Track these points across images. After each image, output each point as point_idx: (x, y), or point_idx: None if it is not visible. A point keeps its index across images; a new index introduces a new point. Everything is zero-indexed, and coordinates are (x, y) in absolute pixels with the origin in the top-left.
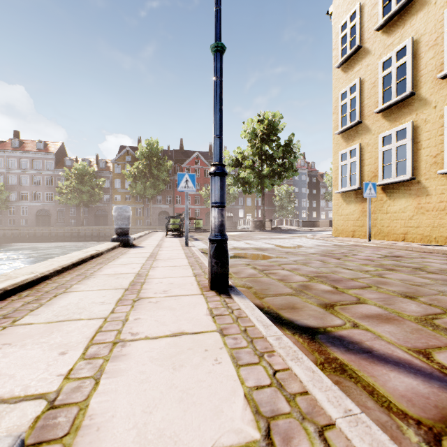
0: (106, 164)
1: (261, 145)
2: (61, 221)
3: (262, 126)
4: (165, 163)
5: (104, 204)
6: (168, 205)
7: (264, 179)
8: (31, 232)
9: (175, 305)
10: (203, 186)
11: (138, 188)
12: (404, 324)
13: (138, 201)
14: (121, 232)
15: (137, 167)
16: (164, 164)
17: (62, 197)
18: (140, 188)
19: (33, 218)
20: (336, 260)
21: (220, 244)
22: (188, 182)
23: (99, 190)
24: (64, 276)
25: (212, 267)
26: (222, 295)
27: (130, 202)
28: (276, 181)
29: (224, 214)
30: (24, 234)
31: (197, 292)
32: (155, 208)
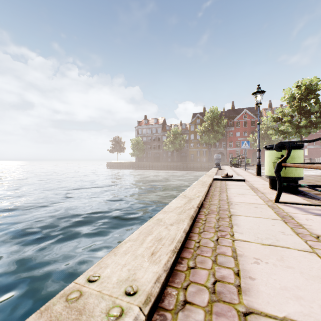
0: (185, 126)
1: (300, 103)
2: (164, 159)
3: (300, 91)
4: (222, 121)
5: (185, 150)
6: (223, 148)
7: (301, 129)
8: (153, 165)
9: (249, 176)
10: (250, 133)
11: (205, 139)
12: (301, 181)
13: (204, 146)
14: (217, 164)
15: (204, 126)
16: (221, 122)
17: (166, 147)
18: (206, 139)
19: (153, 158)
20: (317, 176)
21: (259, 166)
22: (246, 144)
23: (183, 142)
24: (219, 173)
25: (257, 171)
26: (259, 176)
27: (199, 148)
28: (312, 130)
29: (260, 159)
30: (151, 166)
31: (253, 176)
32: (214, 150)
